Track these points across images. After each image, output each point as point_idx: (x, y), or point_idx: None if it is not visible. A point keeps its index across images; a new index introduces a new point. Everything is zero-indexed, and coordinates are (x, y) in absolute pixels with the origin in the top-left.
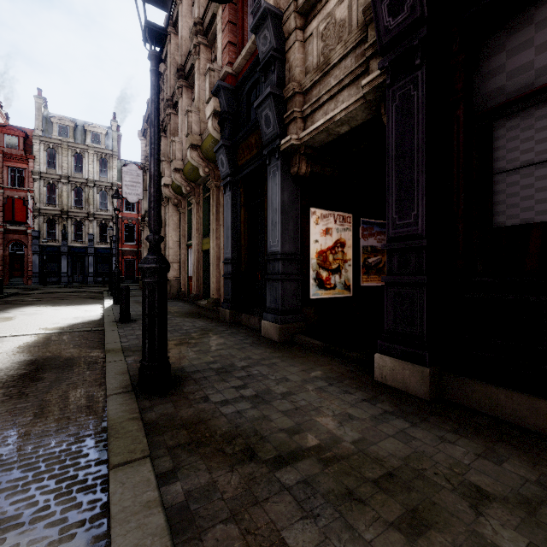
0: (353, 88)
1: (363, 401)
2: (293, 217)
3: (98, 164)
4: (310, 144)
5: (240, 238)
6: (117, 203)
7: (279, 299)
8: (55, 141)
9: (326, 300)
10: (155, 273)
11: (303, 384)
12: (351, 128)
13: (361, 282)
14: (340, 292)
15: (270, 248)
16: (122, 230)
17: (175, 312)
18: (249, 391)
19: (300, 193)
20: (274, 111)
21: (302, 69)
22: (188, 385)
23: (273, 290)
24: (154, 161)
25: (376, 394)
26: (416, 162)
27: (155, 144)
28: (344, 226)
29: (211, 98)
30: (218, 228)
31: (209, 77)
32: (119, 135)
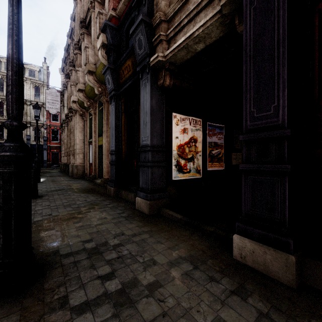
0: (209, 9)
1: (232, 294)
2: (160, 118)
3: (33, 90)
4: (173, 61)
5: (121, 136)
6: (46, 116)
7: (149, 181)
8: (2, 73)
9: (183, 181)
10: (10, 161)
11: (170, 268)
12: (206, 46)
13: (208, 167)
14: (193, 175)
15: (142, 142)
16: (50, 133)
17: (76, 188)
18: (115, 282)
19: (165, 101)
20: (145, 35)
21: (166, 3)
22: (52, 277)
23: (145, 174)
24: (12, 42)
25: (241, 281)
26: (277, 56)
27: (13, 24)
28: (196, 127)
29: (100, 34)
30: (108, 130)
31: (99, 18)
32: (48, 72)
